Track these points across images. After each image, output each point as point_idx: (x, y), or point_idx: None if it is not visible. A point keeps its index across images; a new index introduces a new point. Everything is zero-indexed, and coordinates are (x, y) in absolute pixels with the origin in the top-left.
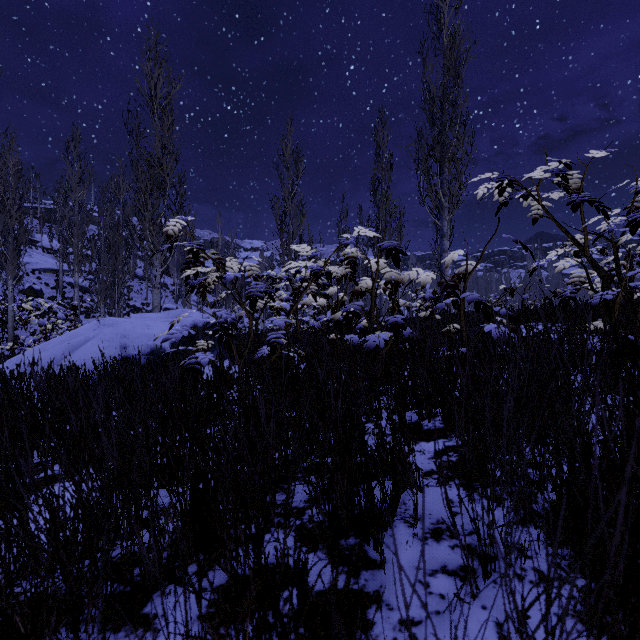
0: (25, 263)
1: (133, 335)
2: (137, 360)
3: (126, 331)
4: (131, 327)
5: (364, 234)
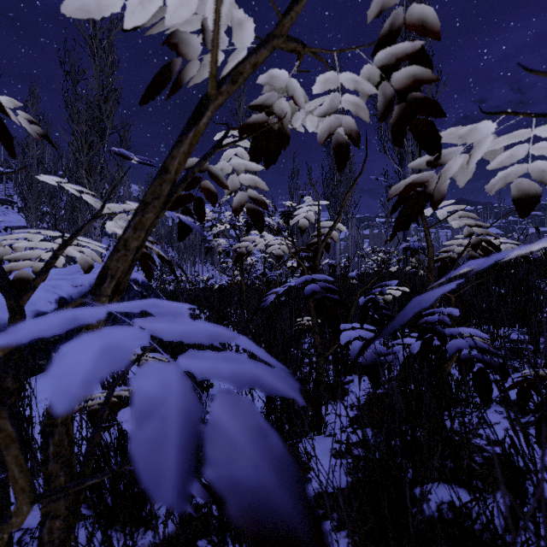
0: None
1: None
2: None
3: None
4: None
5: None
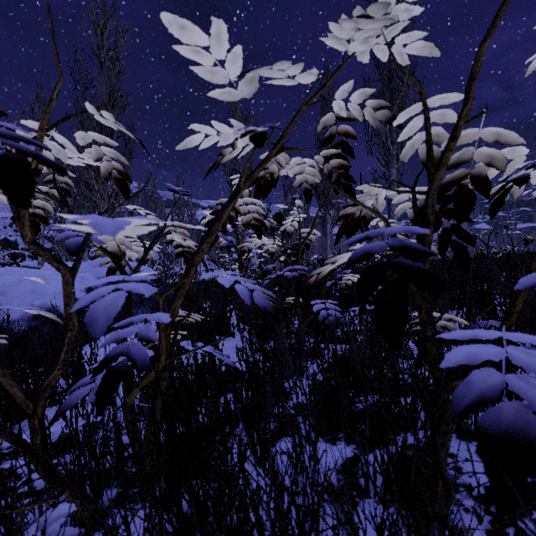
0: (4, 217)
1: (15, 292)
2: (12, 328)
3: (6, 286)
4: (16, 280)
5: (384, 56)
